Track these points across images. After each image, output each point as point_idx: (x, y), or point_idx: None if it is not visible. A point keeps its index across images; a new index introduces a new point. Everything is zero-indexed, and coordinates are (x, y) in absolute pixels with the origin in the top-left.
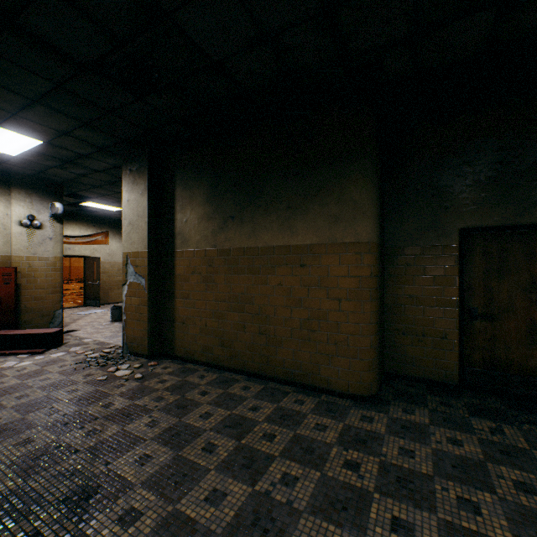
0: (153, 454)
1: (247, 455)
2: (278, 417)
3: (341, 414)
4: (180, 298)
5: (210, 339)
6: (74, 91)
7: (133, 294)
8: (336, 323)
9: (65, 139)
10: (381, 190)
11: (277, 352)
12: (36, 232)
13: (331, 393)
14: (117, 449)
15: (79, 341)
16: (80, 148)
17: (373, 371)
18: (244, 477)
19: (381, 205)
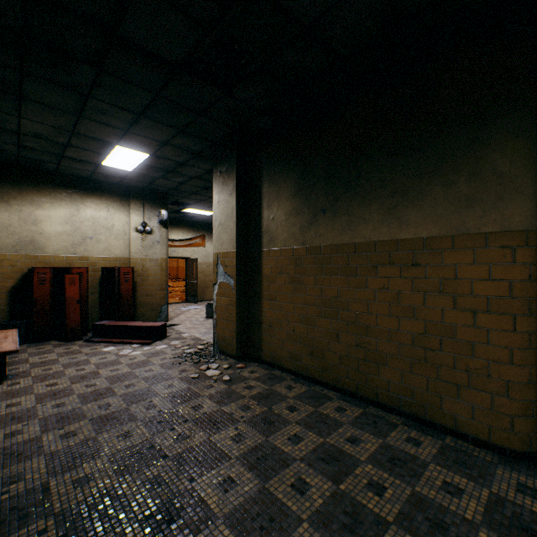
0: (237, 479)
1: (349, 509)
2: (386, 459)
3: (482, 473)
4: (267, 299)
5: (297, 346)
6: (169, 97)
7: (223, 294)
8: (467, 343)
9: (166, 149)
10: None
11: (379, 371)
12: (148, 237)
13: (459, 436)
14: (201, 463)
15: (178, 335)
16: (178, 156)
17: (533, 417)
18: None
19: None
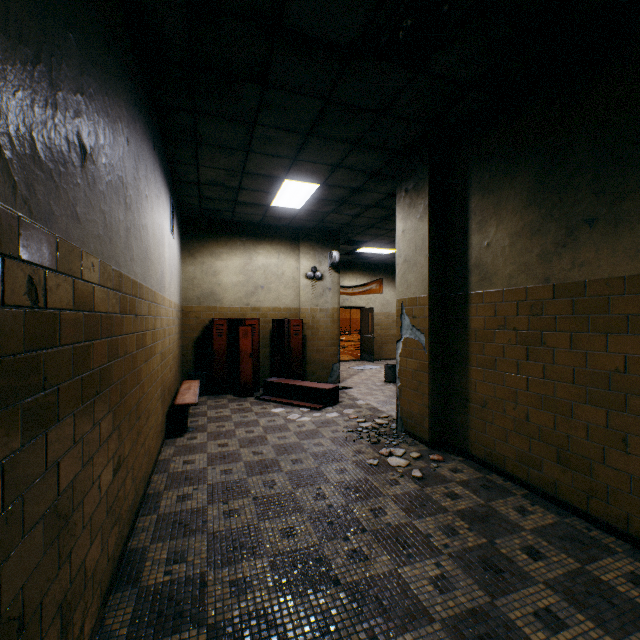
0: None
1: None
2: None
3: None
4: (477, 366)
5: (534, 444)
6: (341, 100)
7: (409, 355)
8: None
9: (337, 174)
10: None
11: None
12: (317, 284)
13: None
14: (387, 612)
15: (352, 402)
16: (351, 181)
17: None
18: None
19: None
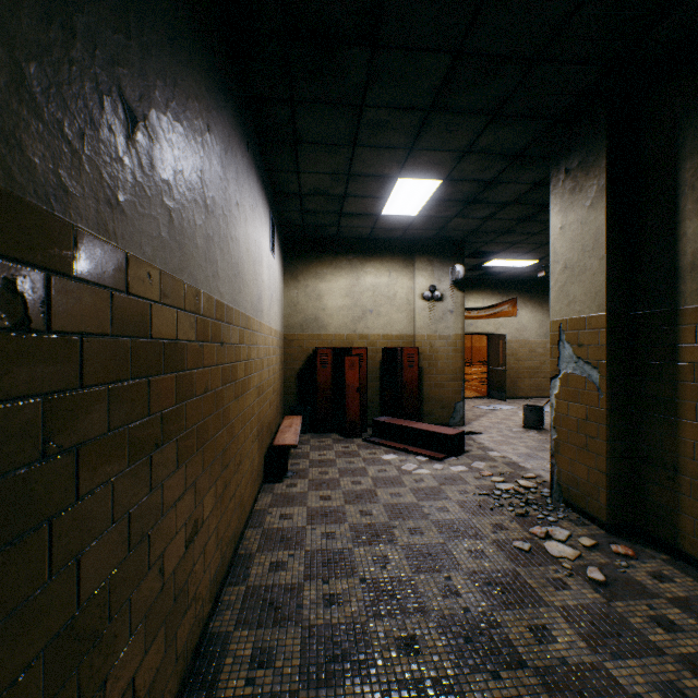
0: None
1: None
2: None
3: None
4: (696, 420)
5: None
6: (478, 48)
7: (571, 397)
8: None
9: (465, 164)
10: None
11: None
12: (436, 306)
13: None
14: None
15: (482, 453)
16: (484, 170)
17: None
18: None
19: None
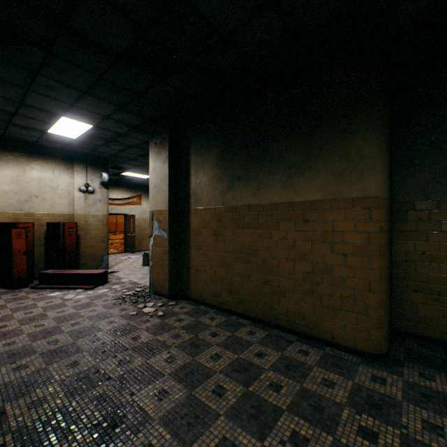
0: (169, 390)
1: (255, 404)
2: (284, 366)
3: (349, 370)
4: (194, 249)
5: (219, 285)
6: (111, 80)
7: (157, 245)
8: (341, 278)
9: (107, 122)
10: (389, 143)
11: (280, 302)
12: (90, 196)
13: (335, 346)
14: (140, 380)
15: (118, 281)
16: (118, 128)
17: (383, 329)
18: (252, 429)
19: (389, 159)
